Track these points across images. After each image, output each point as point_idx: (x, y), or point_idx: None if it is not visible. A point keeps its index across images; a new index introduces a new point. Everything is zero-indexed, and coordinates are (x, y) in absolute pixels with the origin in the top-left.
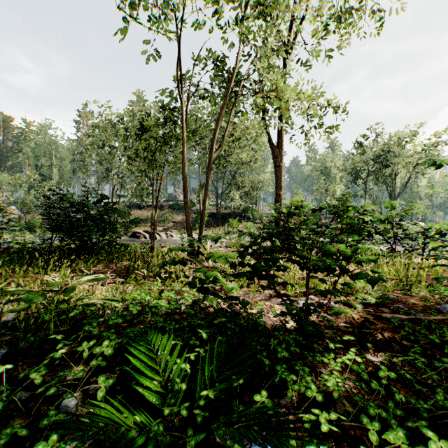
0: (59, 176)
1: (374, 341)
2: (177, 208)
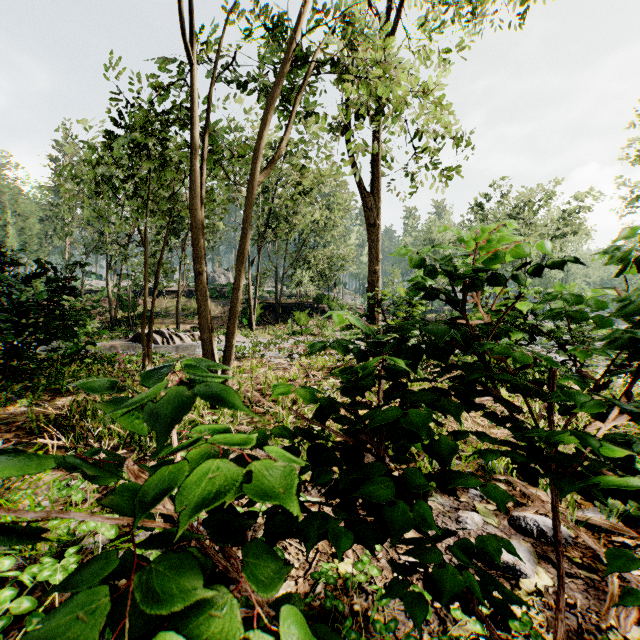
0: (20, 243)
1: None
2: (215, 295)
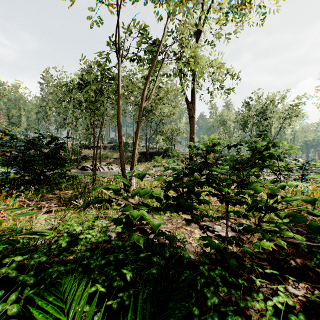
0: (26, 124)
1: (290, 269)
2: (117, 148)
